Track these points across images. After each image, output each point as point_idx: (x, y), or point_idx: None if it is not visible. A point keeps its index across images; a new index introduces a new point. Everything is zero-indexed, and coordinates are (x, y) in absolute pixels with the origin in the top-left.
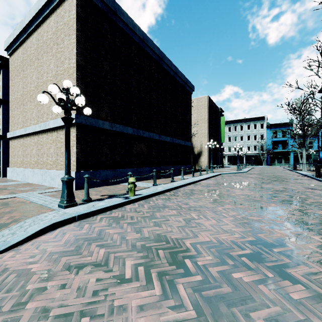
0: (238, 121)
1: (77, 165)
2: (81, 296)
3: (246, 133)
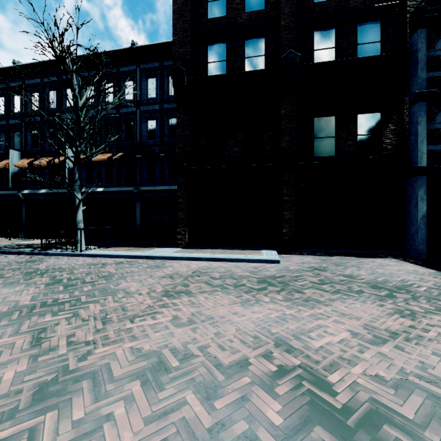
0: None
1: None
2: (87, 324)
3: None
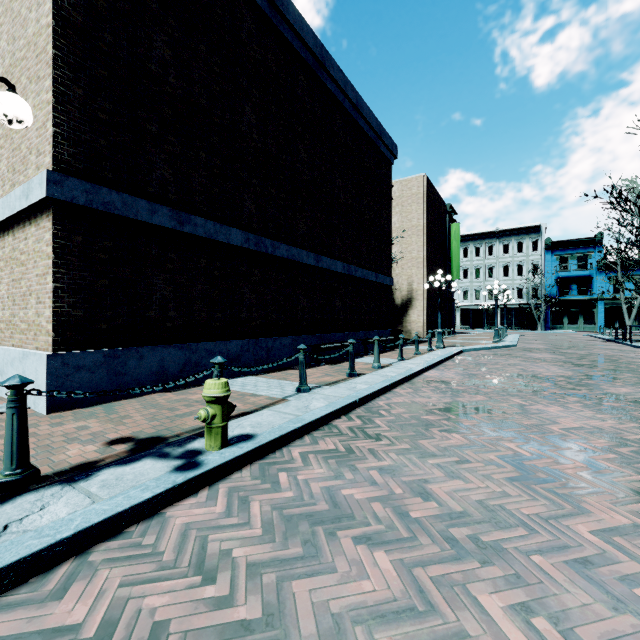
0: (483, 236)
1: (56, 334)
2: None
3: (500, 260)
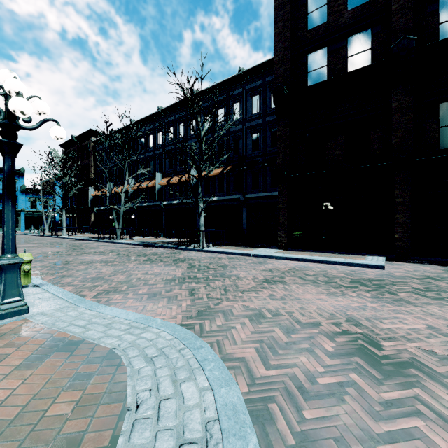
0: None
1: None
2: (216, 290)
3: None
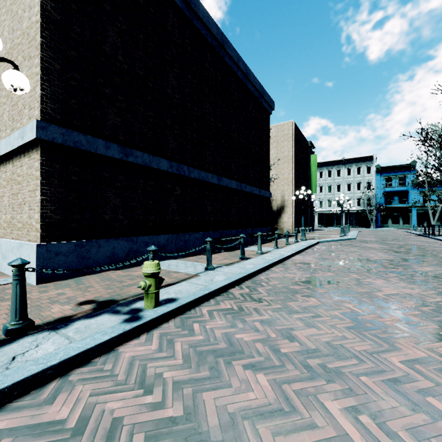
0: (333, 163)
1: (42, 230)
2: None
3: (345, 180)
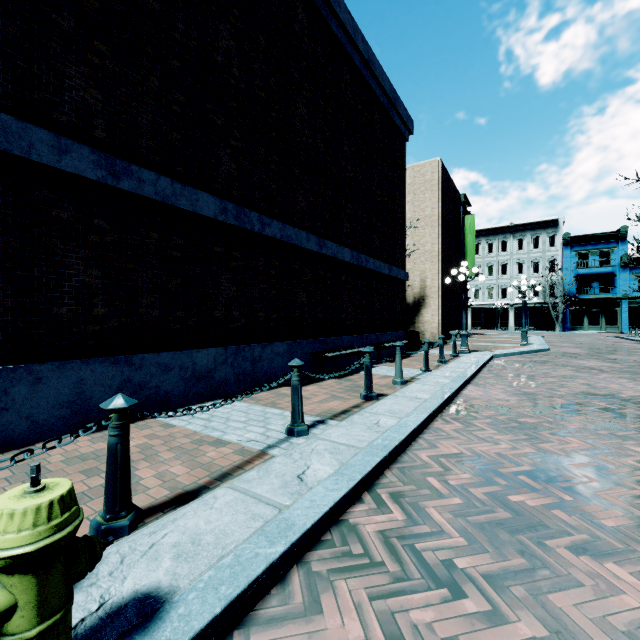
0: (496, 231)
1: None
2: None
3: (514, 257)
